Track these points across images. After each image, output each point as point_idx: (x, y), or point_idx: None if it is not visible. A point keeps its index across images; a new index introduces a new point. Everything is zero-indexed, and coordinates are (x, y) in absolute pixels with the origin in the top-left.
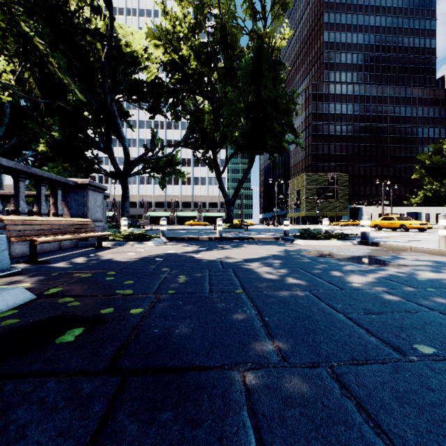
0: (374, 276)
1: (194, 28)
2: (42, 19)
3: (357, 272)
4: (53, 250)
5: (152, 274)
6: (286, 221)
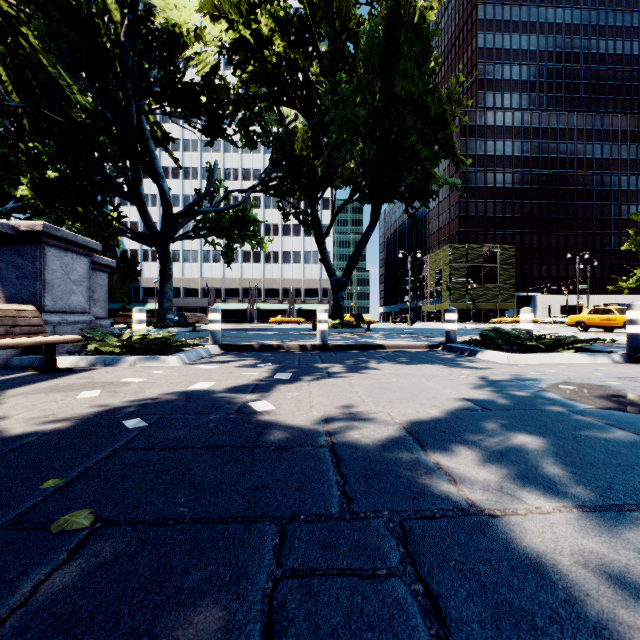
0: None
1: None
2: None
3: None
4: None
5: None
6: (451, 314)
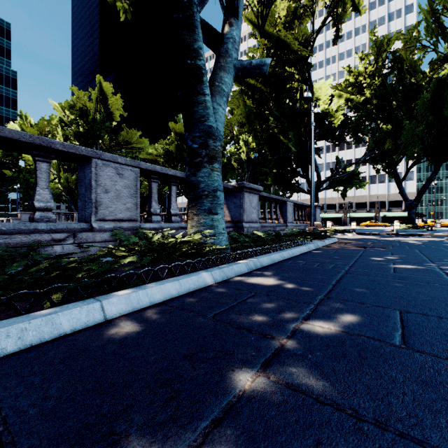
0: None
1: (373, 75)
2: (280, 118)
3: None
4: None
5: (364, 240)
6: None
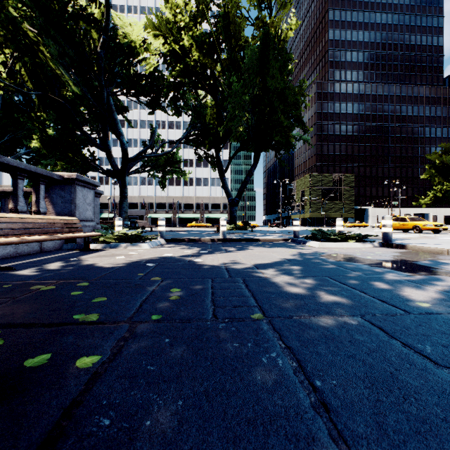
0: (435, 289)
1: (195, 16)
2: (30, 3)
3: (407, 282)
4: (31, 253)
5: (136, 287)
6: (296, 221)
